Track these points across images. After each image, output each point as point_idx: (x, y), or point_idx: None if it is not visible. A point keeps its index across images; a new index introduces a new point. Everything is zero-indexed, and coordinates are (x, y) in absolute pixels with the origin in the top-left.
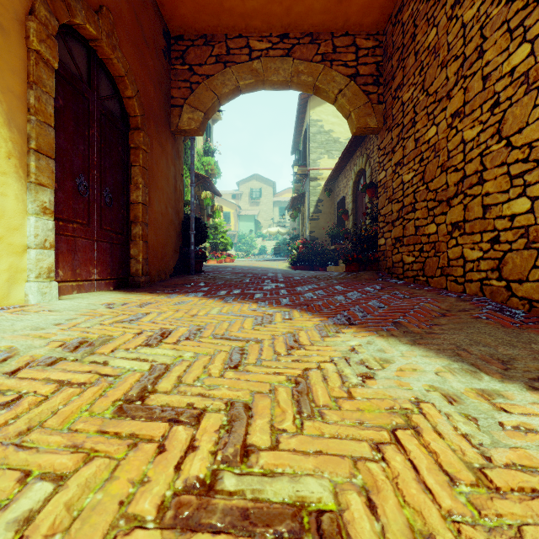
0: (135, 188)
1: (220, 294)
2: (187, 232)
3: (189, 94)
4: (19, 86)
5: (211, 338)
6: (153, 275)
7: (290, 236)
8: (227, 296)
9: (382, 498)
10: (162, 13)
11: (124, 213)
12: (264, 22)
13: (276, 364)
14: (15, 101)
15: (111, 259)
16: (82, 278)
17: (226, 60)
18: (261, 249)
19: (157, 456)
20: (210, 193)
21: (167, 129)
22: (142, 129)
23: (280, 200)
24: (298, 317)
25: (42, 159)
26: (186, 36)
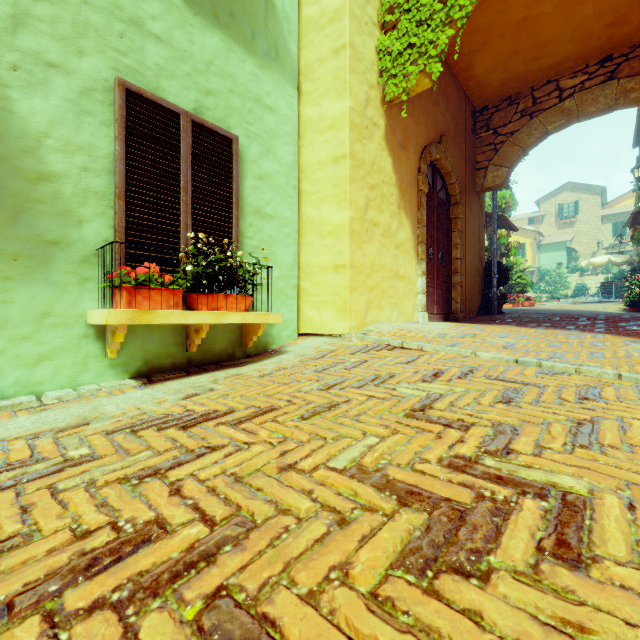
0: (454, 248)
1: (530, 325)
2: (489, 276)
3: (493, 155)
4: (415, 211)
5: (534, 339)
6: (465, 313)
7: (632, 266)
8: (538, 327)
9: (622, 368)
10: (470, 99)
11: (447, 267)
12: (578, 59)
13: (581, 348)
14: (414, 220)
15: (441, 301)
16: (430, 312)
17: (531, 111)
18: (577, 289)
19: (526, 354)
20: (505, 231)
21: (473, 192)
22: (459, 202)
23: (614, 211)
24: (608, 337)
25: (422, 246)
26: (490, 105)
